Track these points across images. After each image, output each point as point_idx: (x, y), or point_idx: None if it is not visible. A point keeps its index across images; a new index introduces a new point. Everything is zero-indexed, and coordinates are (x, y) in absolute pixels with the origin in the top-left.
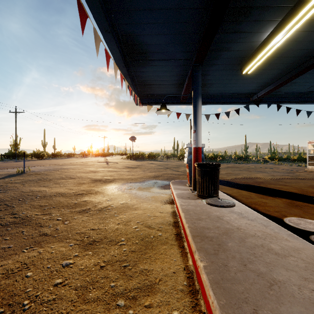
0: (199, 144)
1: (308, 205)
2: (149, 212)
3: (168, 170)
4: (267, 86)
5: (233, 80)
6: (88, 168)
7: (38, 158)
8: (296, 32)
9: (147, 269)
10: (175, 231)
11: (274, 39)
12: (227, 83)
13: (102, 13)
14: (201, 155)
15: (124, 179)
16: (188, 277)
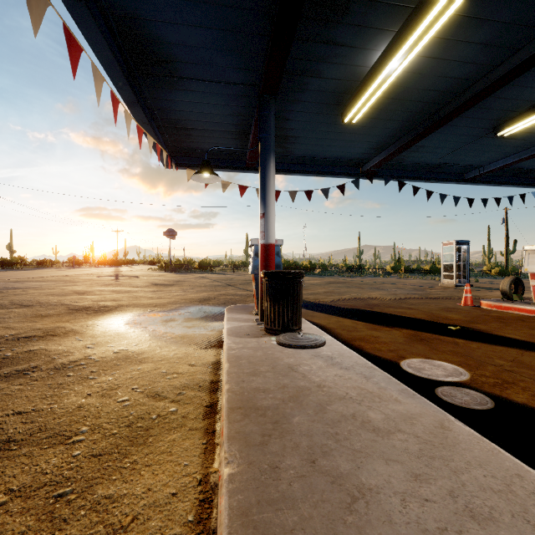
0: (271, 238)
1: (439, 338)
2: (168, 365)
3: (230, 289)
4: (384, 149)
5: (331, 134)
6: (70, 287)
7: None
8: (420, 58)
9: (112, 496)
10: (208, 401)
11: (389, 64)
12: (323, 139)
13: None
14: (277, 258)
15: (139, 306)
16: (201, 502)
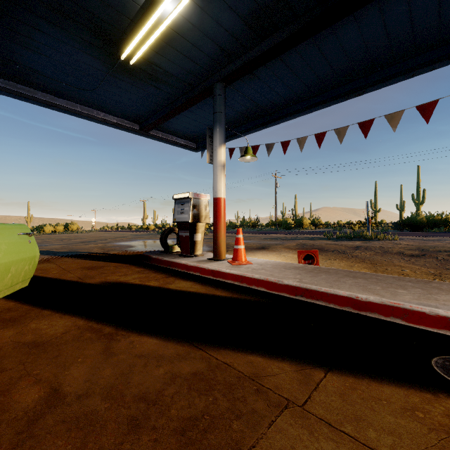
0: None
1: None
2: None
3: None
4: None
5: None
6: None
7: None
8: None
9: None
10: None
11: None
12: None
13: None
14: None
15: None
16: None
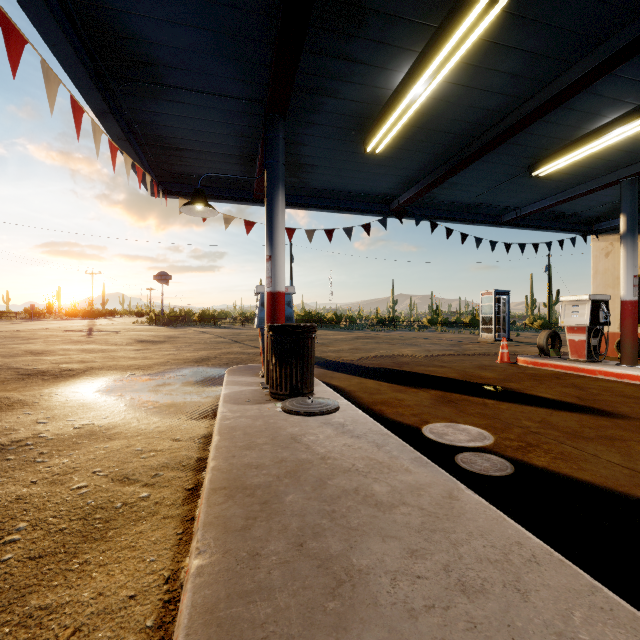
0: (279, 285)
1: (468, 399)
2: (146, 441)
3: (236, 347)
4: (413, 184)
5: (353, 164)
6: (23, 345)
7: None
8: (447, 84)
9: (50, 606)
10: (191, 482)
11: (413, 88)
12: (344, 169)
13: None
14: (288, 309)
15: (116, 369)
16: (166, 603)
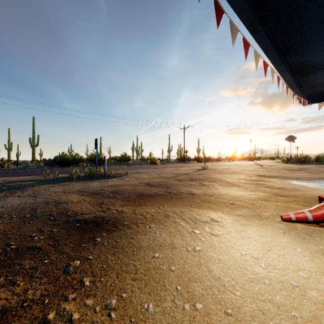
0: None
1: None
2: (322, 194)
3: None
4: None
5: None
6: (245, 168)
7: (198, 161)
8: None
9: None
10: None
11: None
12: None
13: (282, 65)
14: None
15: (288, 177)
16: None
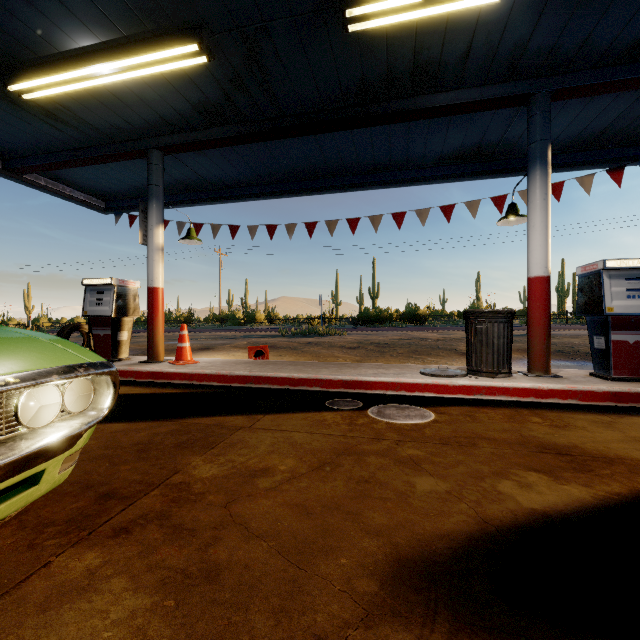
0: (529, 271)
1: (589, 473)
2: None
3: None
4: None
5: None
6: None
7: None
8: None
9: None
10: None
11: None
12: None
13: (394, 184)
14: (597, 292)
15: None
16: None
